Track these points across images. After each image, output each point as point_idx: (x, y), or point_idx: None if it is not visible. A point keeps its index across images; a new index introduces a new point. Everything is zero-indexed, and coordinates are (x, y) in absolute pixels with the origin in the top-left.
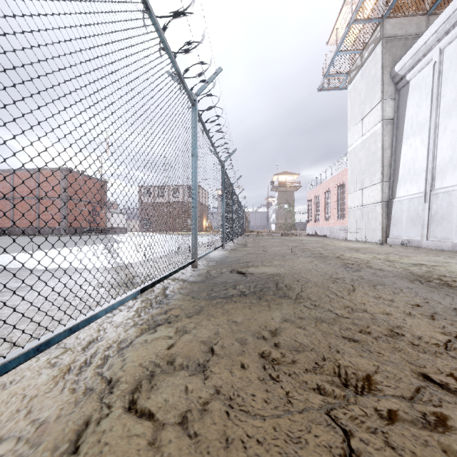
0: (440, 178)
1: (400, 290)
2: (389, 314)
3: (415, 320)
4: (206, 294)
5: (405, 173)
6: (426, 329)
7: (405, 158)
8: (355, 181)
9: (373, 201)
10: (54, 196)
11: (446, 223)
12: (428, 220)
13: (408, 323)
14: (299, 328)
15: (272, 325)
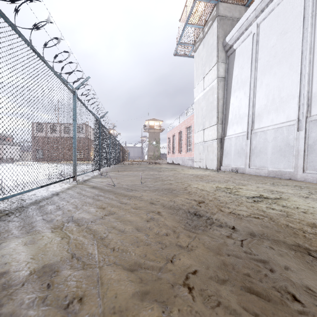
0: (258, 121)
1: None
2: None
3: None
4: None
5: (233, 118)
6: None
7: (233, 106)
8: (199, 124)
9: (211, 138)
10: None
11: (263, 155)
12: (250, 152)
13: None
14: None
15: None
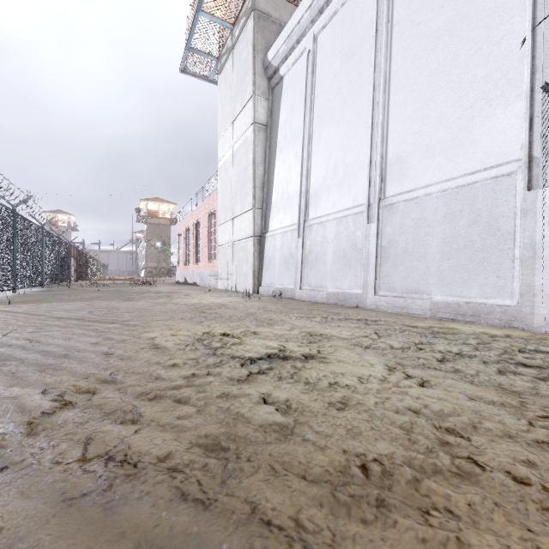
0: (315, 205)
1: None
2: None
3: None
4: None
5: (278, 199)
6: None
7: (278, 178)
8: (226, 208)
9: (244, 235)
10: None
11: (321, 265)
12: (302, 261)
13: None
14: None
15: None
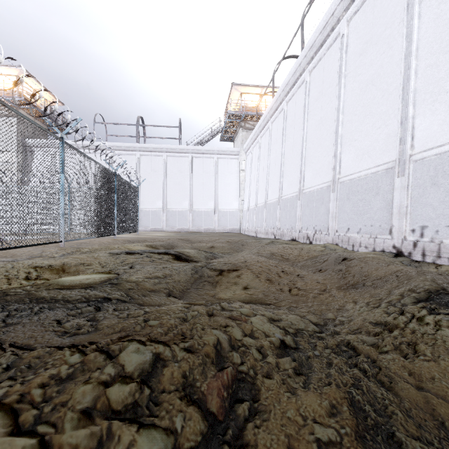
0: None
1: None
2: None
3: None
4: None
5: None
6: None
7: None
8: None
9: None
10: None
11: None
12: None
13: None
14: None
15: None
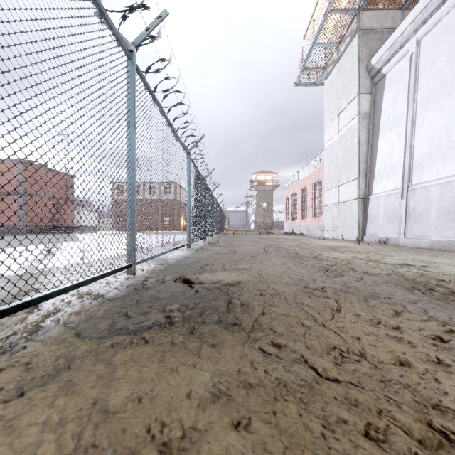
0: (418, 173)
1: (403, 307)
2: (405, 365)
3: None
4: (109, 325)
5: (381, 169)
6: None
7: (381, 153)
8: (332, 178)
9: (349, 197)
10: (10, 190)
11: (424, 219)
12: (406, 217)
13: (448, 391)
14: (237, 426)
15: (178, 423)
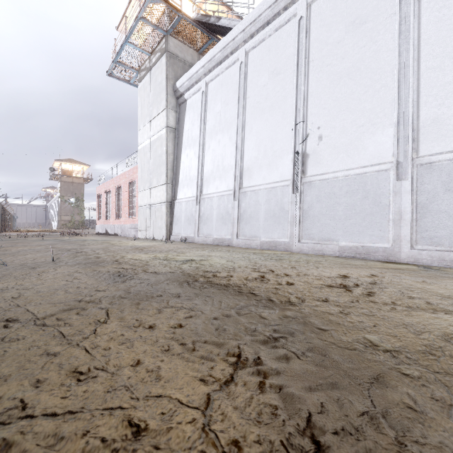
0: (206, 186)
1: (167, 303)
2: (141, 363)
3: (173, 362)
4: None
5: (184, 179)
6: (184, 381)
7: (184, 165)
8: (145, 180)
9: (159, 200)
10: None
11: (210, 222)
12: (199, 220)
13: (162, 376)
14: None
15: None
